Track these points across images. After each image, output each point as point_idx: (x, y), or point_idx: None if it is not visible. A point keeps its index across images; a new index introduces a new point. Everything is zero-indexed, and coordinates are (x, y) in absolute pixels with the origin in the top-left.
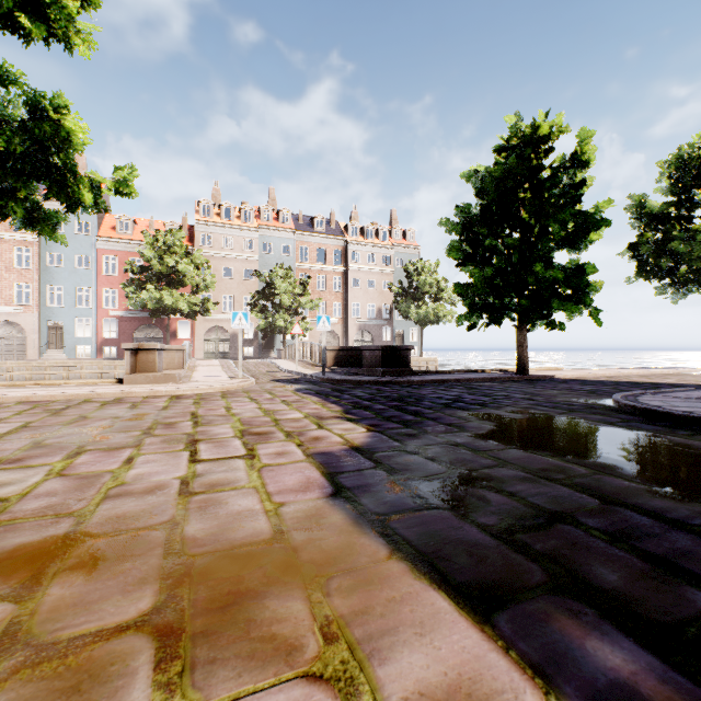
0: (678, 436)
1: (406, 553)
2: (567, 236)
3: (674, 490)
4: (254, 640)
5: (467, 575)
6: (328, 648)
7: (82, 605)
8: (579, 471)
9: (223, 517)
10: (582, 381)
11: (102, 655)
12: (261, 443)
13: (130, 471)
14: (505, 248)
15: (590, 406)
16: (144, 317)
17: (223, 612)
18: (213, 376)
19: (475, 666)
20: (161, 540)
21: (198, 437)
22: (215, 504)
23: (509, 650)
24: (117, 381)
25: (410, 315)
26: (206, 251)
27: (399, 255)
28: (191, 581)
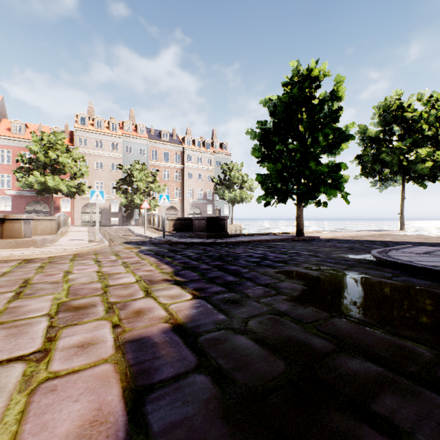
0: None
1: None
2: (328, 145)
3: None
4: None
5: None
6: None
7: None
8: (423, 353)
9: None
10: (338, 240)
11: None
12: (71, 324)
13: None
14: (289, 151)
15: (360, 261)
16: (33, 195)
17: None
18: (75, 240)
19: None
20: None
21: None
22: None
23: None
24: None
25: (225, 197)
26: (83, 149)
27: (218, 159)
28: None
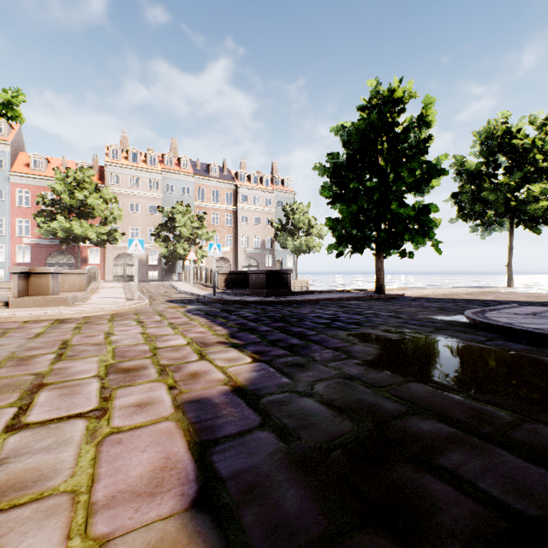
0: None
1: None
2: (415, 181)
3: None
4: None
5: None
6: None
7: None
8: (502, 417)
9: None
10: (427, 299)
11: None
12: (124, 385)
13: None
14: (366, 190)
15: (450, 324)
16: (56, 244)
17: None
18: (110, 297)
19: None
20: None
21: (48, 379)
22: None
23: None
24: (4, 305)
25: (287, 246)
26: (115, 188)
27: (278, 198)
28: None
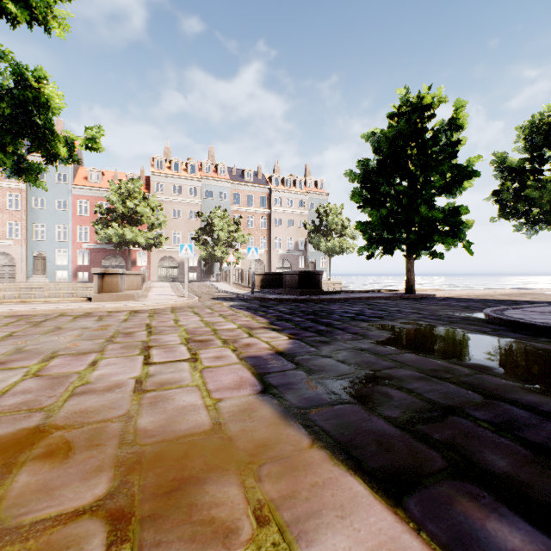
0: (539, 342)
1: (325, 442)
2: (446, 184)
3: (542, 387)
4: (195, 523)
5: (378, 462)
6: (260, 531)
7: (45, 491)
8: (464, 371)
9: (170, 411)
10: (457, 299)
11: (59, 539)
12: (202, 348)
13: (94, 372)
14: (396, 193)
15: (466, 319)
16: (110, 248)
17: (169, 497)
18: (164, 295)
19: (392, 547)
20: (117, 432)
21: (151, 344)
22: (163, 400)
23: (420, 531)
24: (87, 299)
25: (320, 248)
26: (159, 196)
27: (312, 200)
28: (141, 468)
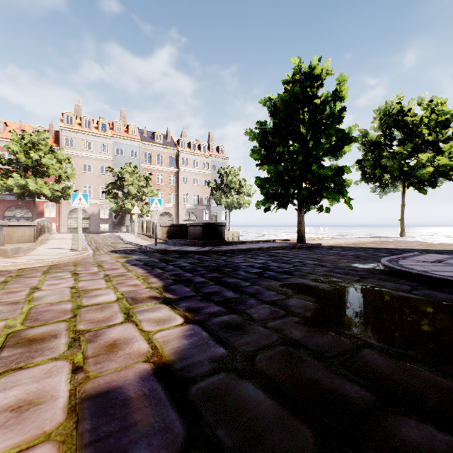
0: None
1: None
2: (330, 147)
3: None
4: None
5: None
6: None
7: None
8: None
9: None
10: (341, 248)
11: None
12: (14, 368)
13: None
14: (290, 154)
15: (371, 272)
16: (13, 199)
17: None
18: (56, 248)
19: None
20: None
21: None
22: None
23: None
24: None
25: (221, 203)
26: (69, 151)
27: (214, 163)
28: None
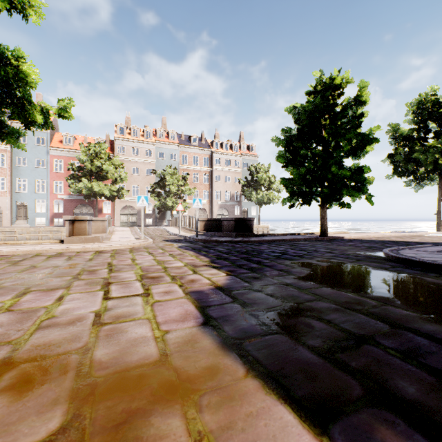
0: (430, 277)
1: (258, 372)
2: (352, 148)
3: (437, 316)
4: None
5: (304, 390)
6: None
7: (2, 426)
8: (371, 303)
9: (124, 343)
10: (361, 240)
11: None
12: (154, 284)
13: (60, 307)
14: (313, 155)
15: (370, 257)
16: (80, 199)
17: (117, 430)
18: (124, 237)
19: None
20: (75, 364)
21: (111, 280)
22: (118, 332)
23: None
24: (60, 241)
25: (252, 199)
26: (121, 157)
27: (245, 161)
28: (93, 400)
